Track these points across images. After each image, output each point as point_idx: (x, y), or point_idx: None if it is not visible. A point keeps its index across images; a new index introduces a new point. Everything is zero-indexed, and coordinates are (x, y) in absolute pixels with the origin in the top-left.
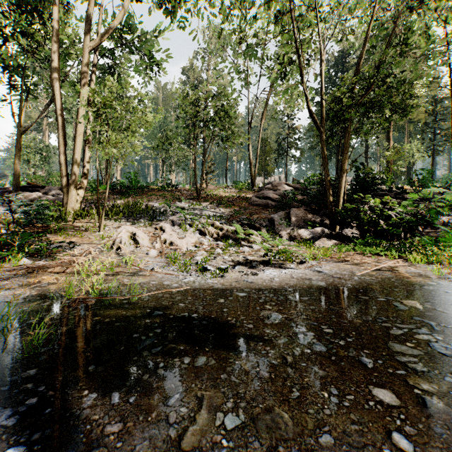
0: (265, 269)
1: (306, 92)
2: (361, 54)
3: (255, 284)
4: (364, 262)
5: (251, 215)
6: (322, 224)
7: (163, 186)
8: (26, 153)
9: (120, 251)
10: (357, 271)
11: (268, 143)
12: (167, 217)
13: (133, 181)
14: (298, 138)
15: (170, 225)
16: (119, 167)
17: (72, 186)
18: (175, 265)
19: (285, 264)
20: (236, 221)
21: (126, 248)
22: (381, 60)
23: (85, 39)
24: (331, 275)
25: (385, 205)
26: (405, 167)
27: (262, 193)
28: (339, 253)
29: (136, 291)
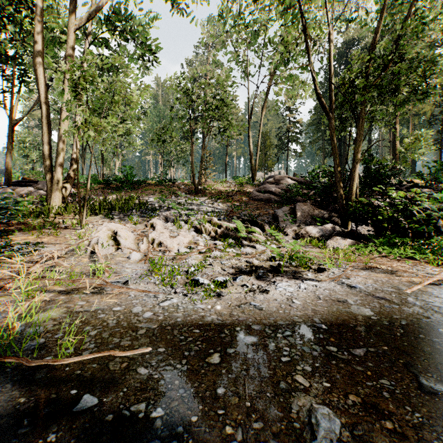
0: (275, 281)
1: (314, 74)
2: (378, 29)
3: (267, 314)
4: (404, 271)
5: (252, 211)
6: (331, 221)
7: (160, 180)
8: (24, 148)
9: (96, 254)
10: (401, 286)
11: (268, 138)
12: (161, 213)
13: (129, 175)
14: (299, 132)
15: (163, 222)
16: (117, 162)
17: (56, 178)
18: (159, 275)
19: (300, 272)
20: (237, 217)
21: (103, 250)
22: (401, 34)
23: (70, 17)
24: (370, 292)
25: (409, 199)
26: (409, 161)
27: (263, 187)
28: (361, 256)
29: (82, 329)
